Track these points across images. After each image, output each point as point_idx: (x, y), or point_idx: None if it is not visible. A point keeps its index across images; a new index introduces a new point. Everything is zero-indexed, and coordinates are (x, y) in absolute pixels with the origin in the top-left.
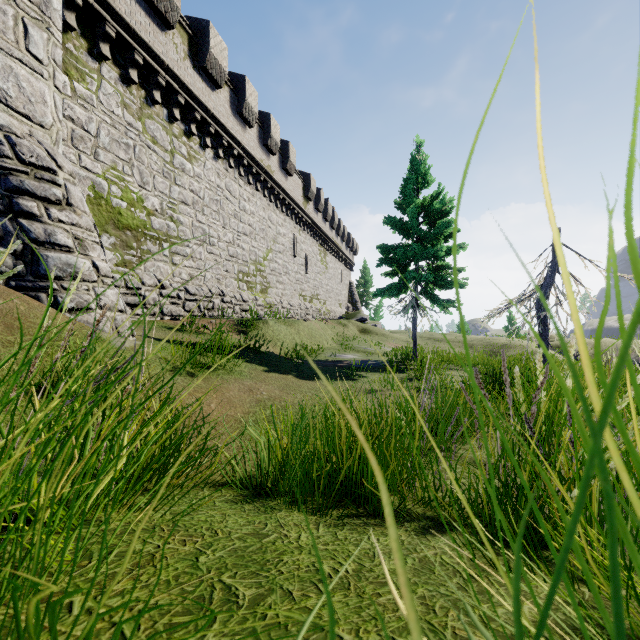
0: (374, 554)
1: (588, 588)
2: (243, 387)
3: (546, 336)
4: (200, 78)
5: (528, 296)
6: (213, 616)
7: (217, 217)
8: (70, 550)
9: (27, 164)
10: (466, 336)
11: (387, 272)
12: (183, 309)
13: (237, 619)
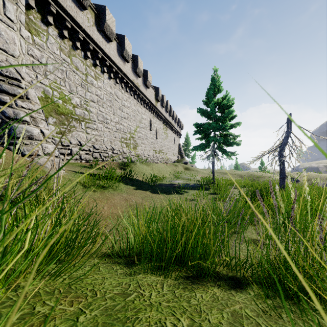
0: (200, 309)
1: None
2: (122, 197)
3: (284, 170)
4: (101, 36)
5: (274, 149)
6: None
7: (110, 109)
8: None
9: (4, 76)
10: (239, 171)
11: (199, 137)
12: (92, 157)
13: None
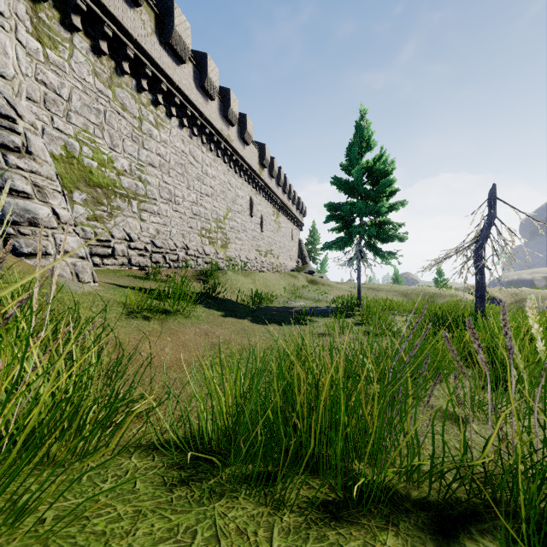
0: None
1: None
2: (199, 331)
3: (483, 284)
4: (166, 53)
5: (466, 247)
6: None
7: (182, 179)
8: None
9: None
10: (401, 286)
11: (334, 228)
12: (150, 260)
13: None
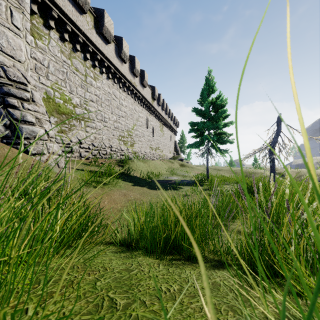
0: (188, 280)
1: (301, 299)
2: (121, 193)
3: (274, 168)
4: (100, 38)
5: (265, 147)
6: (102, 318)
7: (108, 108)
8: (29, 279)
9: (12, 80)
10: (233, 168)
11: (193, 136)
12: (91, 154)
13: (116, 317)
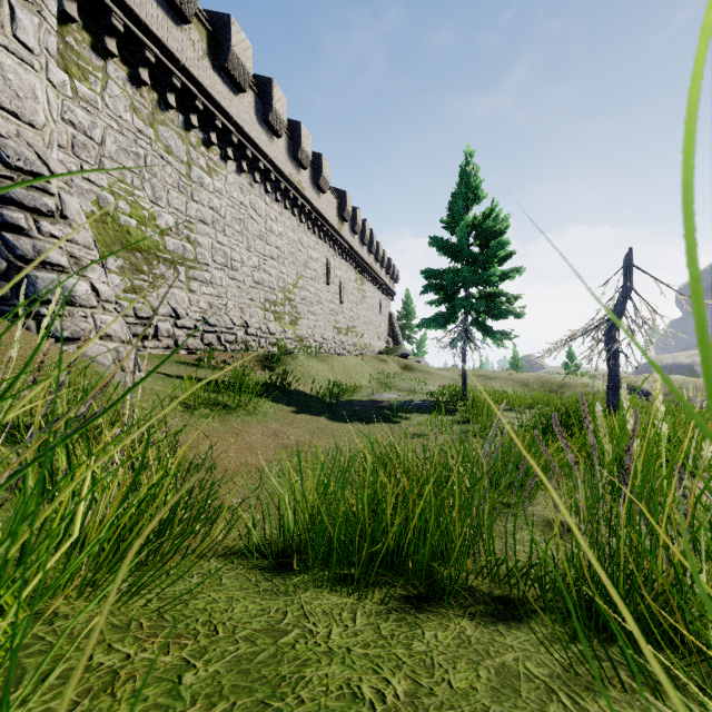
0: (432, 662)
1: None
2: (267, 430)
3: (616, 372)
4: (221, 80)
5: (596, 326)
6: None
7: (240, 238)
8: None
9: (13, 169)
10: (520, 373)
11: (433, 300)
12: (201, 342)
13: None
